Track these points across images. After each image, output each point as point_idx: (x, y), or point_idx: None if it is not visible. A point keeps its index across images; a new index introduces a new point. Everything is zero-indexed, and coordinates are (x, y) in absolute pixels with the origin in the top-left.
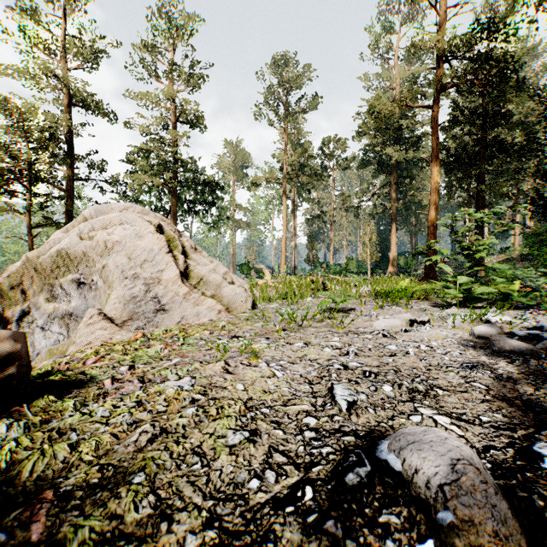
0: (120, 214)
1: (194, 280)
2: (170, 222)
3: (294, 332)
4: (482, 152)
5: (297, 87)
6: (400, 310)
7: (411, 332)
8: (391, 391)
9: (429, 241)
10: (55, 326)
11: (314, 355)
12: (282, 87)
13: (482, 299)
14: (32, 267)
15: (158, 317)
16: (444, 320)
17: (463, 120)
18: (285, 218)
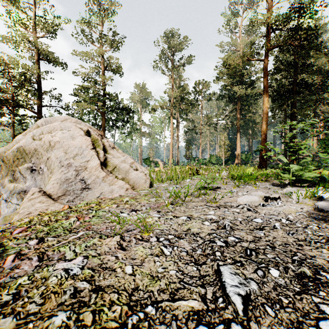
0: (60, 123)
1: (110, 168)
2: (96, 129)
3: (179, 206)
4: (294, 89)
5: (179, 50)
6: (251, 188)
7: (267, 206)
8: (280, 277)
9: (262, 144)
10: (14, 199)
11: (197, 229)
12: (170, 50)
13: (307, 181)
14: (2, 159)
15: (84, 193)
16: (286, 196)
17: (283, 68)
18: (172, 130)
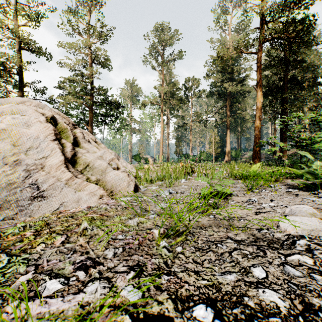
0: (11, 105)
1: (81, 166)
2: (67, 117)
3: (180, 244)
4: (286, 84)
5: (169, 45)
6: (271, 194)
7: None
8: None
9: (255, 140)
10: None
11: None
12: (160, 45)
13: None
14: None
15: (34, 204)
16: None
17: (274, 64)
18: (162, 126)
